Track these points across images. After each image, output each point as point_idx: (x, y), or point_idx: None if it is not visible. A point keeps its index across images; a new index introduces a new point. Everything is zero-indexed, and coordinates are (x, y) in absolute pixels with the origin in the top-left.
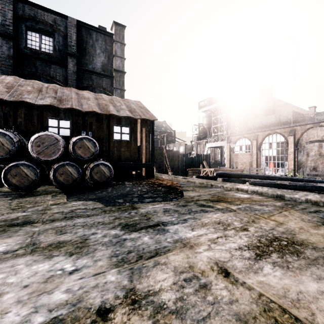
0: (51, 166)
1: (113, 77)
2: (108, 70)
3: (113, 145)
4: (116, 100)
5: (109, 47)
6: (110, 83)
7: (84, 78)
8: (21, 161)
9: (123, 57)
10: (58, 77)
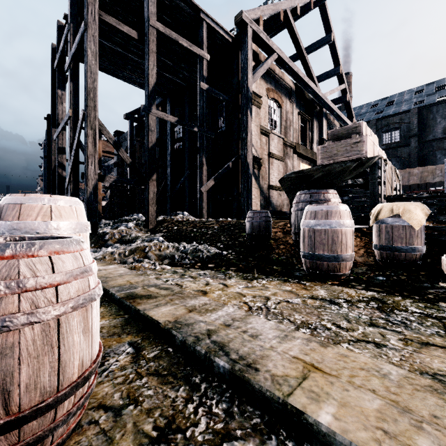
0: None
1: None
2: None
3: None
4: (438, 168)
5: None
6: None
7: (424, 148)
8: None
9: None
10: (403, 155)
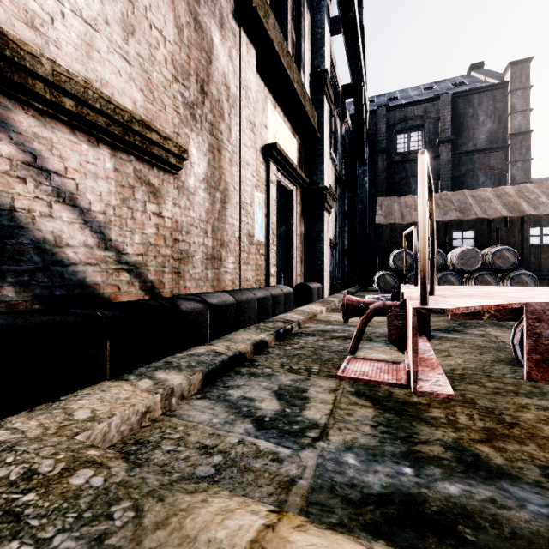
0: (468, 276)
1: (508, 146)
2: (497, 139)
3: (528, 251)
4: (527, 190)
5: (499, 104)
6: (501, 157)
7: (461, 163)
8: (448, 271)
9: (528, 109)
10: None
